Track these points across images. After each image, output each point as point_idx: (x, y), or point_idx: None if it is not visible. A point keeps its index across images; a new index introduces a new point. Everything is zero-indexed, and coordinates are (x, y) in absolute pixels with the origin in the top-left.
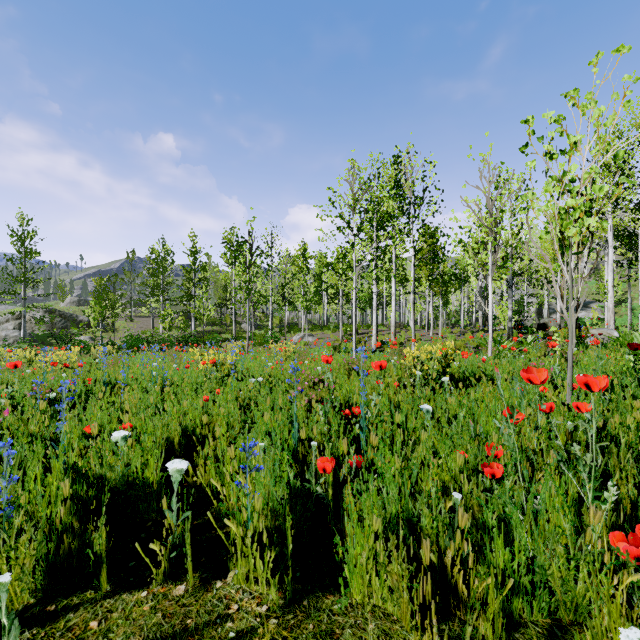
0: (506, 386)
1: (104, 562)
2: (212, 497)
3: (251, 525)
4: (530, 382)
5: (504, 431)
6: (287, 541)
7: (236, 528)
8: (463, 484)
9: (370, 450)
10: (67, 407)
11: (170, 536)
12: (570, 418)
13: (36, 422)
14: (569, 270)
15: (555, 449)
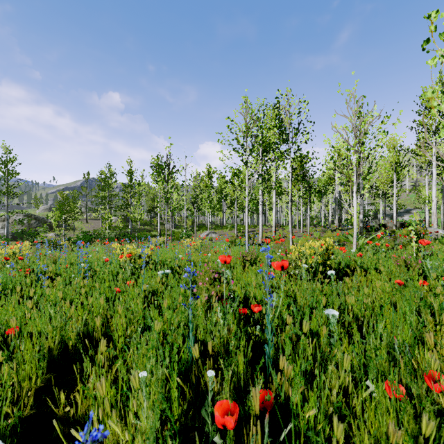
0: (386, 279)
1: None
2: None
3: None
4: None
5: None
6: None
7: None
8: None
9: (283, 385)
10: None
11: None
12: None
13: None
14: None
15: None
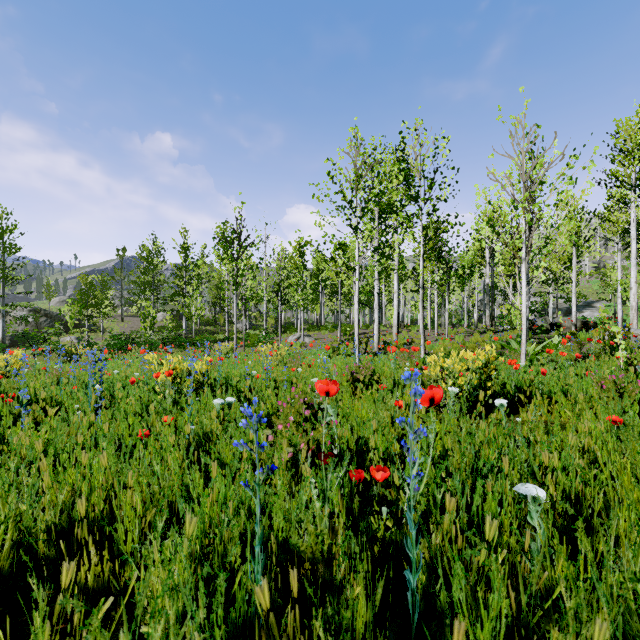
0: (591, 413)
1: None
2: None
3: None
4: None
5: None
6: None
7: None
8: None
9: None
10: None
11: None
12: None
13: None
14: None
15: None
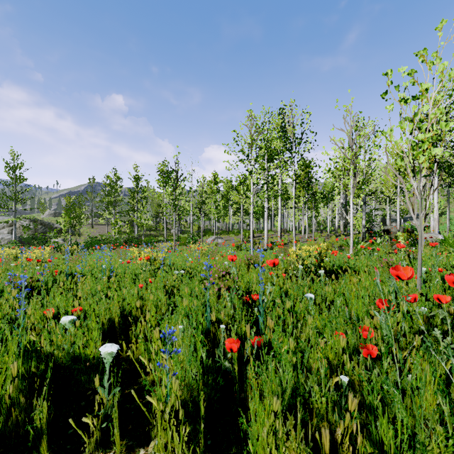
0: (367, 277)
1: (44, 433)
2: (140, 371)
3: (169, 402)
4: (398, 278)
5: (375, 317)
6: (200, 411)
7: (157, 403)
8: (345, 362)
9: (267, 332)
10: (34, 293)
11: (102, 409)
12: (422, 304)
13: (8, 306)
14: (419, 189)
15: (415, 330)
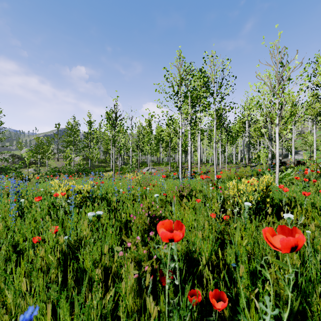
0: None
1: None
2: None
3: None
4: None
5: None
6: None
7: None
8: None
9: None
10: None
11: None
12: None
13: None
14: None
15: None
